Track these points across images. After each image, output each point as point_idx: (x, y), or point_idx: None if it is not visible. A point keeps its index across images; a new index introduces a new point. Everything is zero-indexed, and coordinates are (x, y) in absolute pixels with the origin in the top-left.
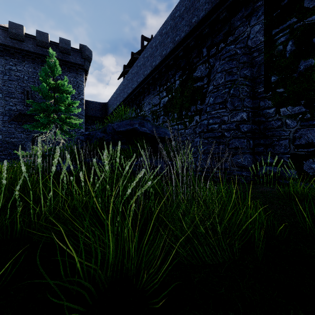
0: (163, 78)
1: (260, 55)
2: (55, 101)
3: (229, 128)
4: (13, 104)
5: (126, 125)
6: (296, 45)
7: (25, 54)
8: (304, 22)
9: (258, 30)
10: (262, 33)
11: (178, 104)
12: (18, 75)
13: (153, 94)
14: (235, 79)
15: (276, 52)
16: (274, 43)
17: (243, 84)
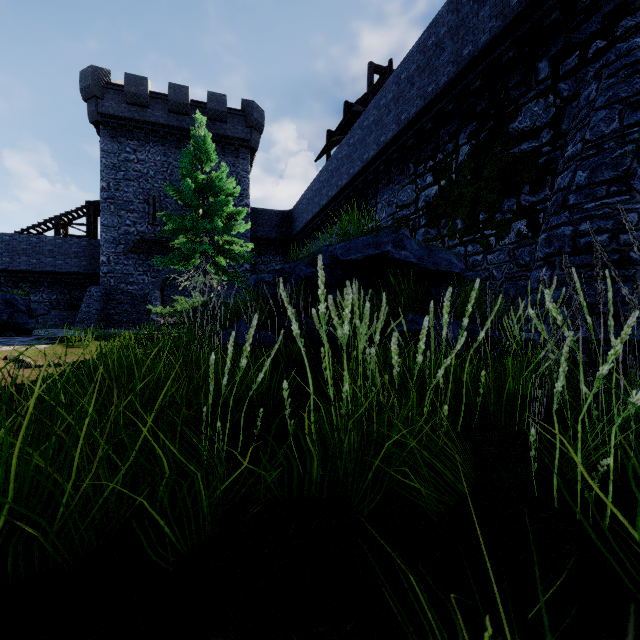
0: (426, 146)
1: None
2: (207, 210)
3: None
4: (130, 222)
5: (365, 247)
6: None
7: (150, 131)
8: None
9: None
10: None
11: (467, 198)
12: (139, 169)
13: (400, 183)
14: None
15: None
16: None
17: None
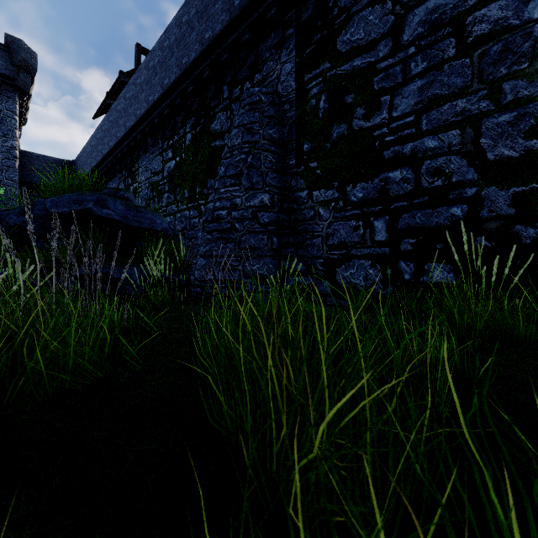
0: (168, 127)
1: (292, 109)
2: None
3: (242, 217)
4: None
5: (70, 202)
6: (329, 102)
7: None
8: (337, 71)
9: (289, 70)
10: (294, 77)
11: (190, 174)
12: None
13: (153, 153)
14: (255, 141)
15: (309, 108)
16: (307, 94)
17: (267, 150)
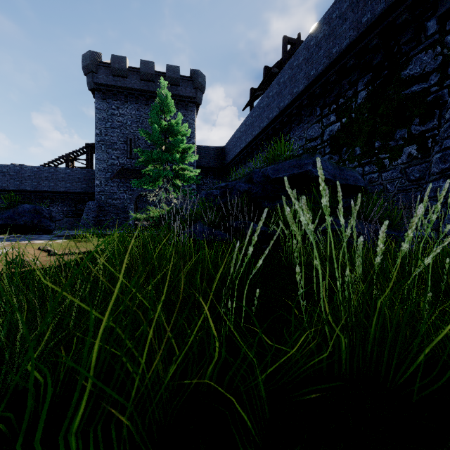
0: (330, 94)
1: None
2: (168, 146)
3: None
4: (115, 157)
5: (290, 167)
6: None
7: (128, 93)
8: None
9: None
10: None
11: (365, 131)
12: (121, 120)
13: (309, 122)
14: None
15: None
16: None
17: None
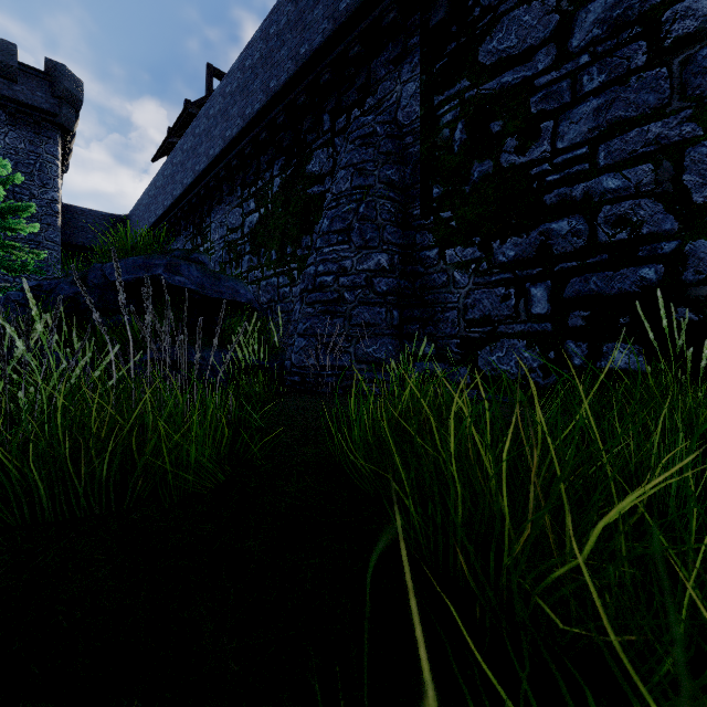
0: (250, 170)
1: (417, 142)
2: None
3: (353, 284)
4: None
5: (135, 268)
6: (468, 132)
7: None
8: (479, 90)
9: (413, 92)
10: (420, 100)
11: (279, 230)
12: None
13: (230, 204)
14: (369, 186)
15: (441, 140)
16: (438, 123)
17: (384, 196)
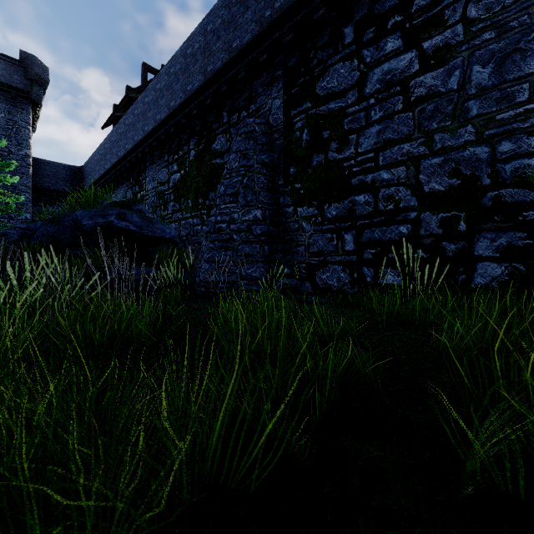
0: (174, 143)
1: (281, 138)
2: None
3: (239, 229)
4: None
5: (95, 216)
6: (310, 135)
7: None
8: (317, 111)
9: (279, 105)
10: (282, 111)
11: (194, 187)
12: None
13: (160, 165)
14: (250, 165)
15: (295, 138)
16: (293, 127)
17: (260, 173)
